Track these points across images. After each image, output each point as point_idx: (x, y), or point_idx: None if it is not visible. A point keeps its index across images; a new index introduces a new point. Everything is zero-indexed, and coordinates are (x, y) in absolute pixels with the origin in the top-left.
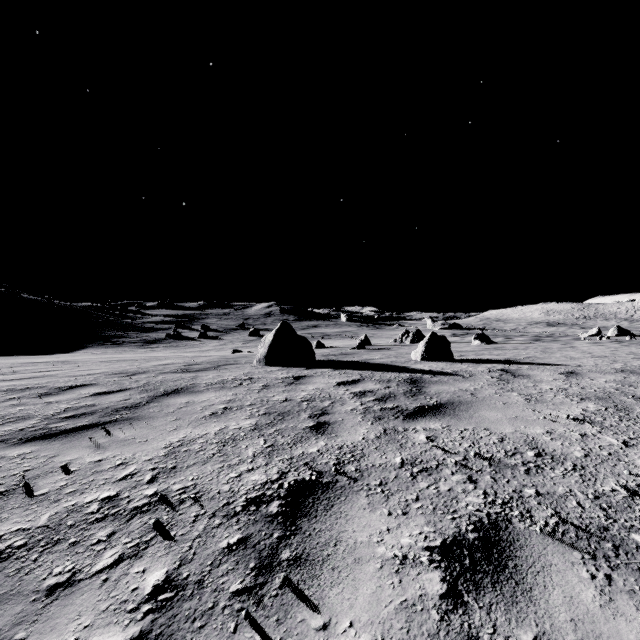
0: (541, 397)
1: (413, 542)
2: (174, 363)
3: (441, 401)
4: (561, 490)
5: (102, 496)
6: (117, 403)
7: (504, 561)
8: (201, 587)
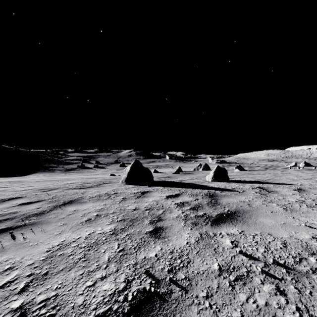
0: (292, 207)
1: None
2: (76, 182)
3: (231, 210)
4: None
5: None
6: (31, 211)
7: None
8: None
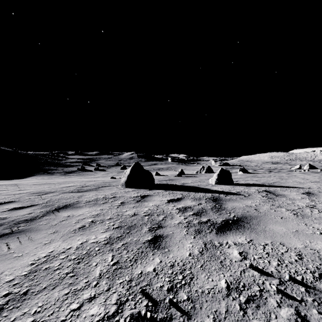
0: (303, 212)
1: None
2: (74, 185)
3: (237, 215)
4: None
5: None
6: (22, 216)
7: None
8: None
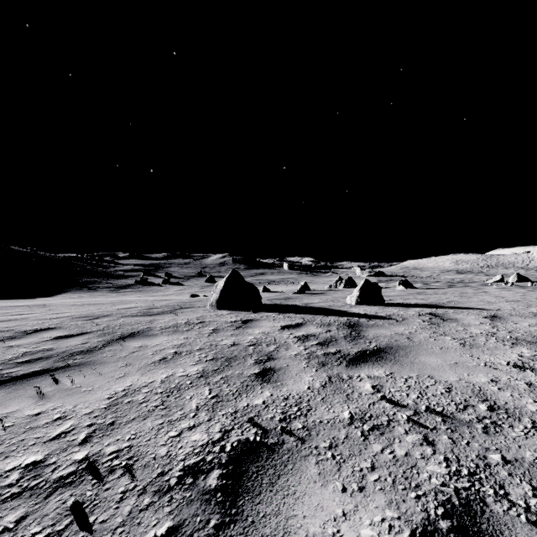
0: (474, 341)
1: (376, 535)
2: (137, 307)
3: (380, 345)
4: (529, 455)
5: (27, 461)
6: (74, 347)
7: None
8: None
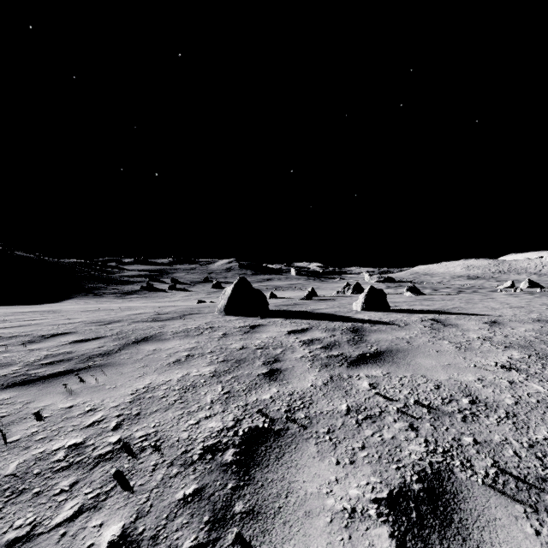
0: (470, 345)
1: (361, 493)
2: (146, 313)
3: (381, 349)
4: (497, 438)
5: (69, 443)
6: (92, 350)
7: (449, 515)
8: (155, 543)
